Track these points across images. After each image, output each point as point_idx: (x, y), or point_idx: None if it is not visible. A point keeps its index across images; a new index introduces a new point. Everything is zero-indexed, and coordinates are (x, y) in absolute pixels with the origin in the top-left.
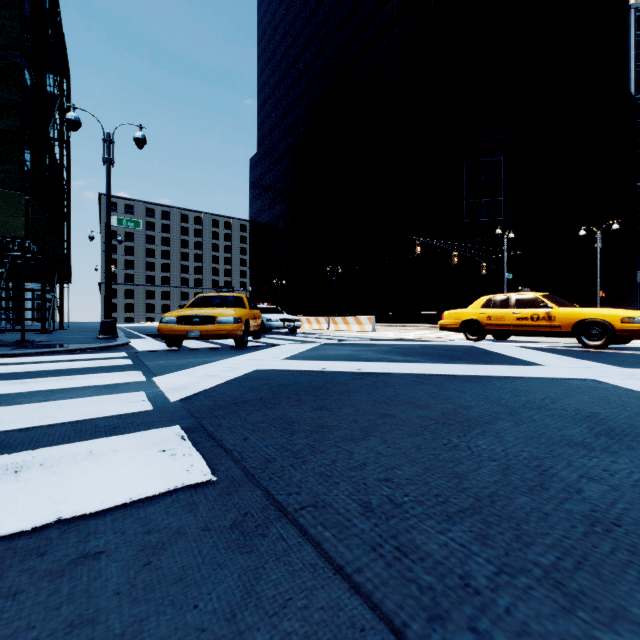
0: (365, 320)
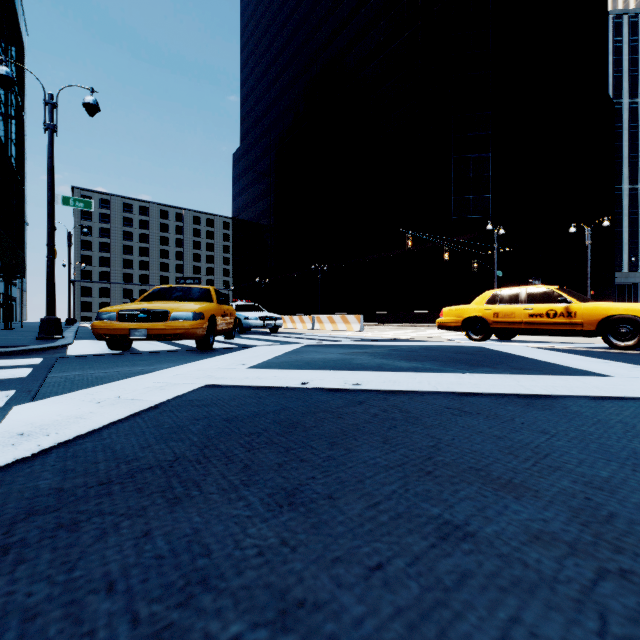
0: (352, 319)
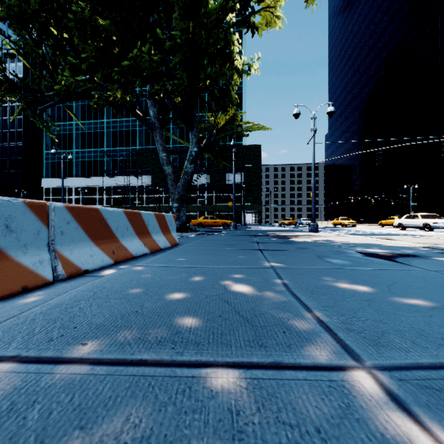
0: None
